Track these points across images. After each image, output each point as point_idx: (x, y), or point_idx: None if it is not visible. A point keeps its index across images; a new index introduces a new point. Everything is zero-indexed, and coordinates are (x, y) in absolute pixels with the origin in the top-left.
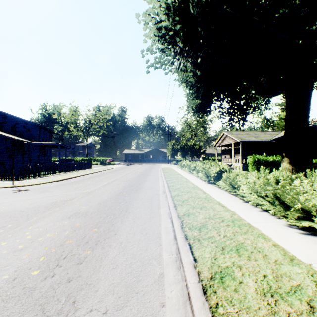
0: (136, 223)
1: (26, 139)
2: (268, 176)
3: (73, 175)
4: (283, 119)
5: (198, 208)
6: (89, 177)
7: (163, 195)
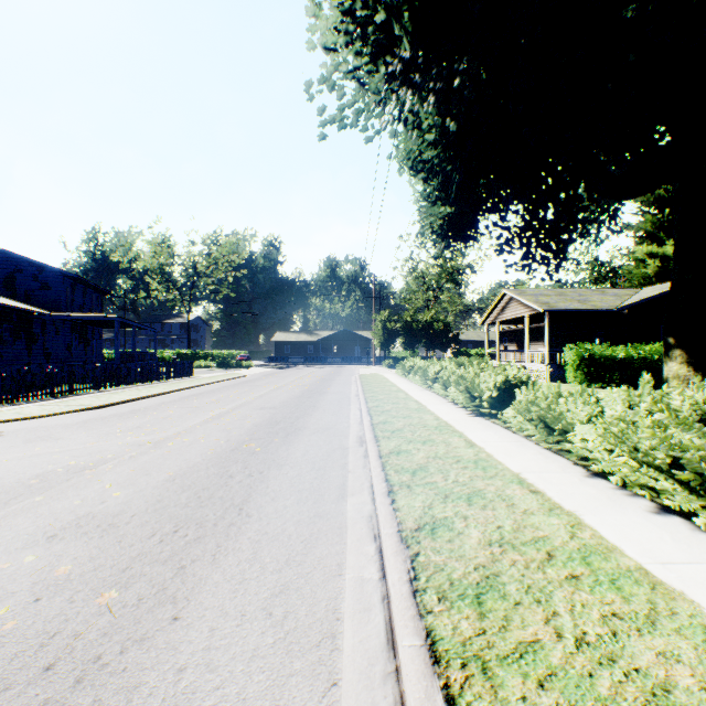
0: (260, 562)
1: (39, 307)
2: (672, 402)
3: (139, 393)
4: (640, 261)
5: (460, 501)
6: (179, 398)
7: (358, 452)
